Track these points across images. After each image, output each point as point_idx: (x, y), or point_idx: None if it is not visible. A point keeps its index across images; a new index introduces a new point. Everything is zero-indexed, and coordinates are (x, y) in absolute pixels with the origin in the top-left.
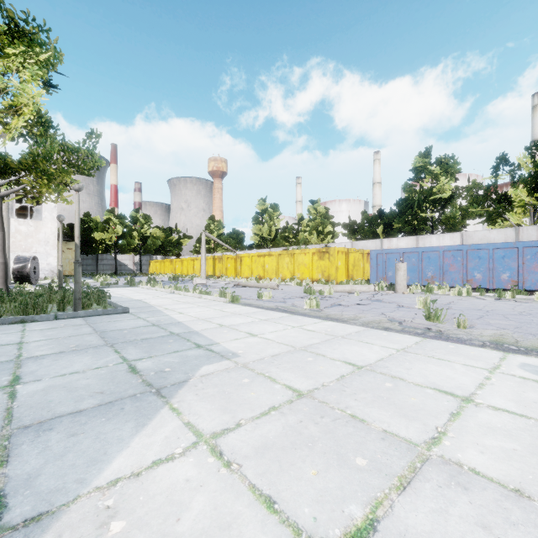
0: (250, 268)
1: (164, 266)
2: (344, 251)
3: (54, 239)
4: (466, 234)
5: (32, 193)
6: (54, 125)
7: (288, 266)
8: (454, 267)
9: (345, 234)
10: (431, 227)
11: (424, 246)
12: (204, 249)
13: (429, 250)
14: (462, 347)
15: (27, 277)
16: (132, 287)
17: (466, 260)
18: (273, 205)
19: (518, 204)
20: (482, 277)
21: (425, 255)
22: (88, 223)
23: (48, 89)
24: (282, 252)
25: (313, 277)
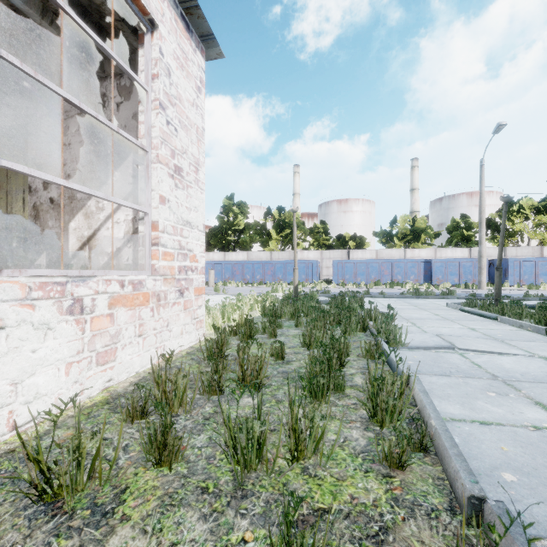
0: None
1: None
2: None
3: None
4: (249, 253)
5: None
6: None
7: None
8: (238, 272)
9: None
10: (234, 246)
11: (228, 259)
12: None
13: (227, 263)
14: (220, 295)
15: None
16: None
17: (244, 269)
18: None
19: (274, 238)
20: (250, 278)
21: (225, 265)
22: None
23: None
24: None
25: None
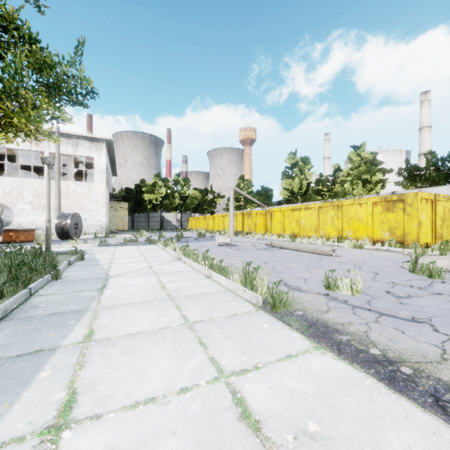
0: (282, 224)
1: (199, 222)
2: (429, 199)
3: (103, 199)
4: None
5: (5, 127)
6: (43, 47)
7: (333, 221)
8: None
9: (398, 182)
10: None
11: None
12: (232, 204)
13: None
14: None
15: (67, 233)
16: (151, 244)
17: None
18: (304, 158)
19: None
20: None
21: None
22: (143, 187)
23: (38, 5)
24: (324, 204)
25: (373, 236)
